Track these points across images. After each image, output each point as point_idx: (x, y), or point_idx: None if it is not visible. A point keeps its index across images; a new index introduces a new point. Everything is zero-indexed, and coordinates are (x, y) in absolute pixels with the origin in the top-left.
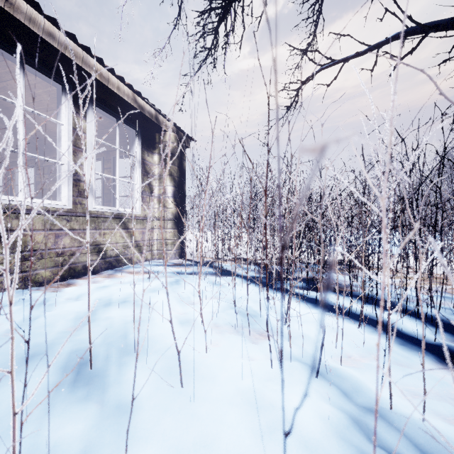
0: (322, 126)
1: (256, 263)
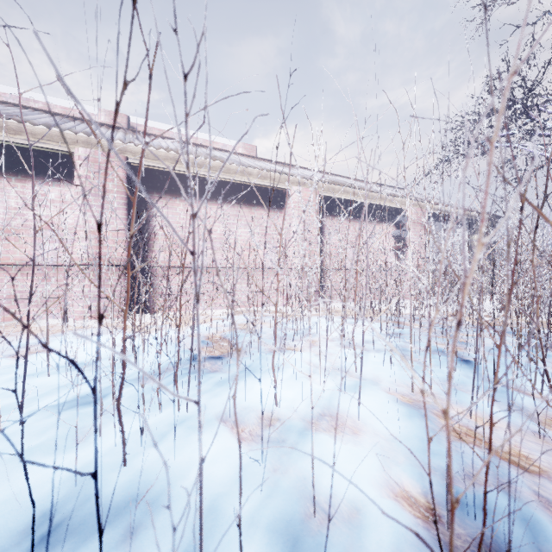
0: None
1: None
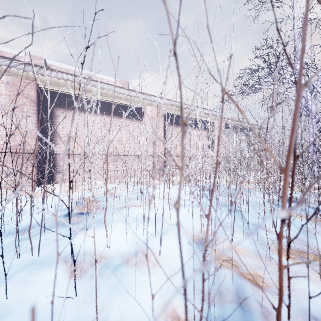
0: None
1: None
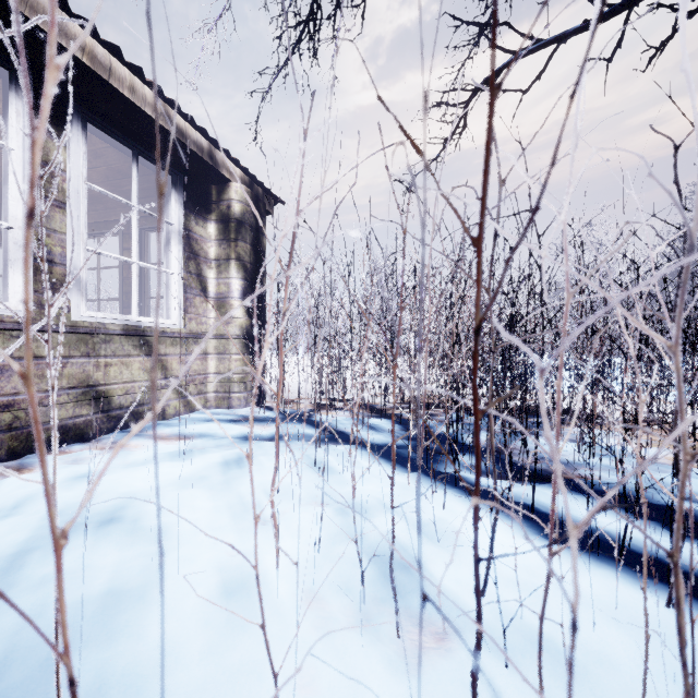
0: (684, 6)
1: (389, 415)
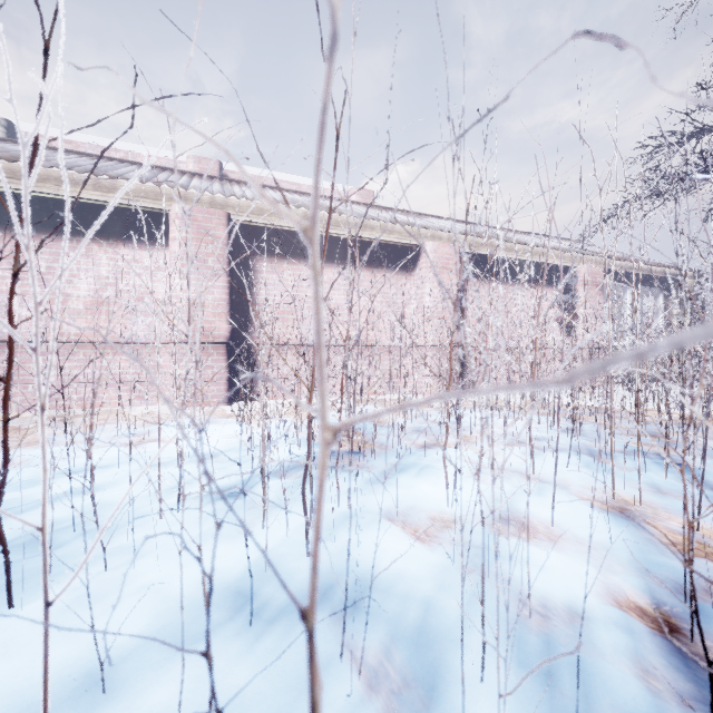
0: None
1: None
